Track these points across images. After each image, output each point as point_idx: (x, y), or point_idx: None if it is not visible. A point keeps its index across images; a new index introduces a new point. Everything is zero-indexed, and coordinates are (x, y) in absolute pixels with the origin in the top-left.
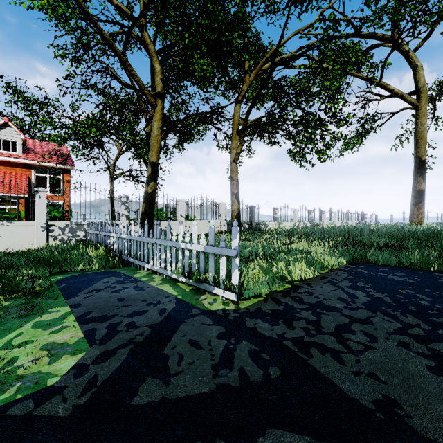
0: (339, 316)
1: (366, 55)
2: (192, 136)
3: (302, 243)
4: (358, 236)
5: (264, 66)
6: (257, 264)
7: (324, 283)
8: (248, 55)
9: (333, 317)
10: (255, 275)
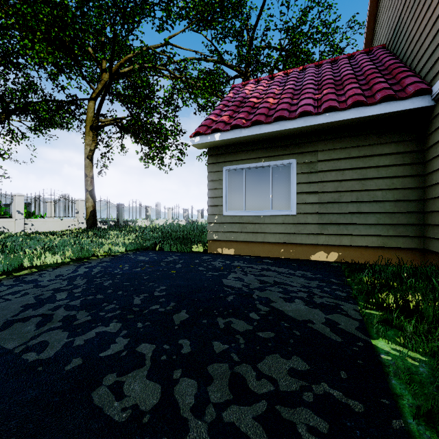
0: (29, 286)
1: (219, 83)
2: (53, 123)
3: (125, 237)
4: (185, 230)
5: (123, 70)
6: (14, 255)
7: (73, 266)
8: (104, 54)
9: (23, 287)
10: (22, 265)
